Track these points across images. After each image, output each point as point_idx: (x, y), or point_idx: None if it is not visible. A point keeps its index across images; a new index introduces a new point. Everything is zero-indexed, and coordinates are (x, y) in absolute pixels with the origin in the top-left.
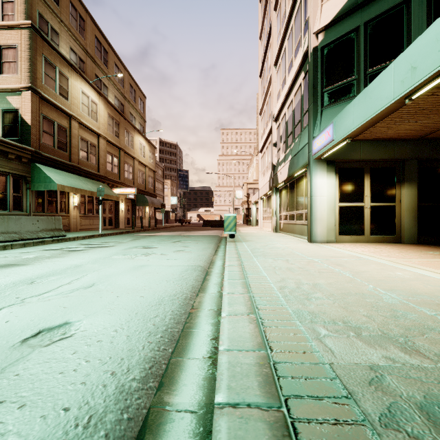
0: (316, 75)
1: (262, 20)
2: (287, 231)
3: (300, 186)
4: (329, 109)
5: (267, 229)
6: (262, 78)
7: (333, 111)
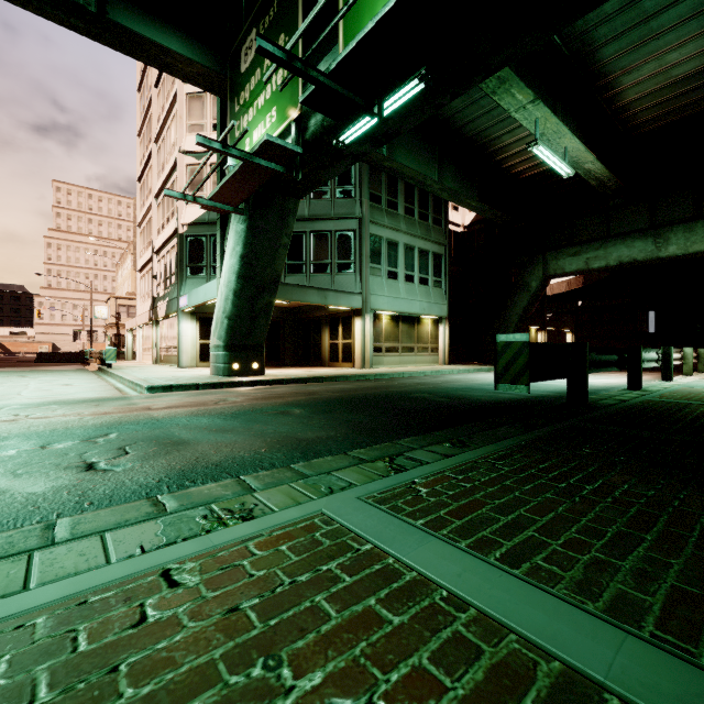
0: (183, 253)
1: (141, 117)
2: (166, 362)
3: (175, 325)
4: (191, 279)
5: (147, 362)
6: (142, 186)
7: (193, 281)
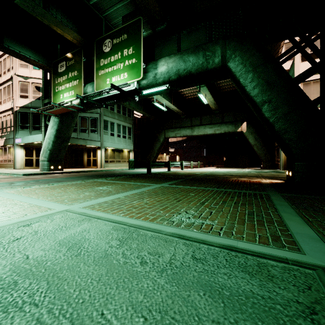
0: (17, 119)
1: None
2: (2, 167)
3: (10, 150)
4: (21, 131)
5: None
6: None
7: (23, 131)
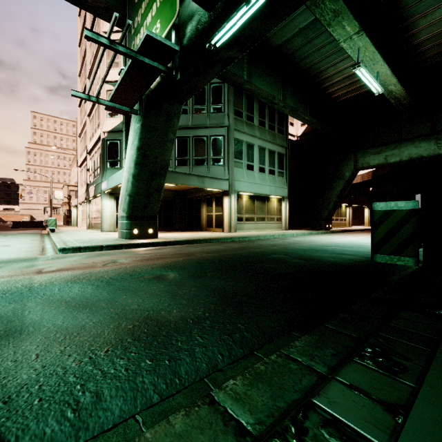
0: (104, 152)
1: (81, 63)
2: (95, 228)
3: (100, 202)
4: (110, 170)
5: (84, 228)
6: (81, 110)
7: (111, 171)
